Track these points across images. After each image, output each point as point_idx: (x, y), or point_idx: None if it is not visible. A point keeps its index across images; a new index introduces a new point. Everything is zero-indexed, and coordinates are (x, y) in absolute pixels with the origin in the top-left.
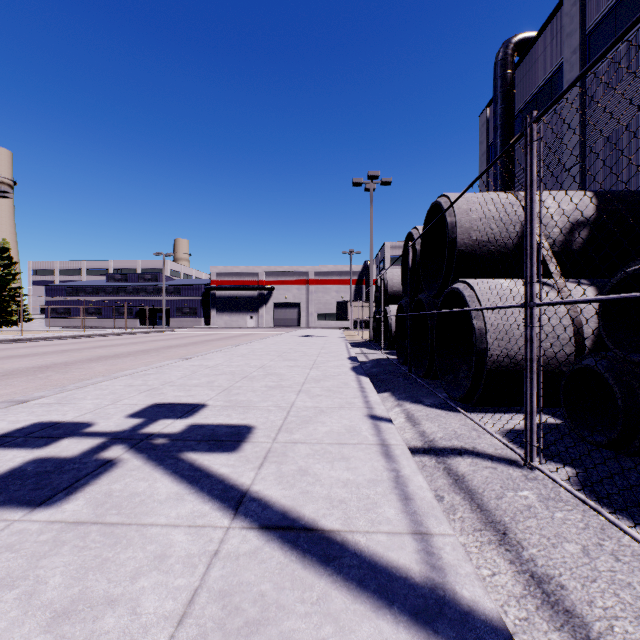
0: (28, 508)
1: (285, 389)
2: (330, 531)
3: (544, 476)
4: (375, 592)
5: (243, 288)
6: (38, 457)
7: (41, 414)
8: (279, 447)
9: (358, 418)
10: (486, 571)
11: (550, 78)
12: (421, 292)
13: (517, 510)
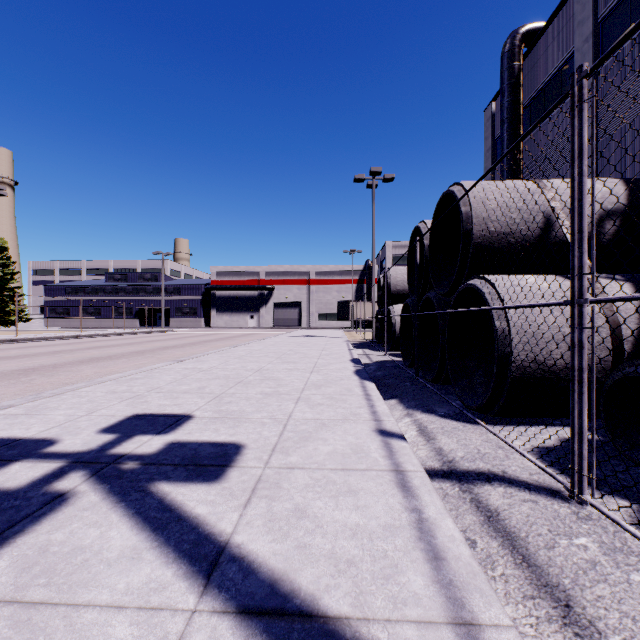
0: None
1: (282, 396)
2: (336, 619)
3: (599, 514)
4: None
5: (243, 288)
6: None
7: (1, 428)
8: (272, 474)
9: (365, 434)
10: None
11: (560, 69)
12: (429, 290)
13: (578, 568)
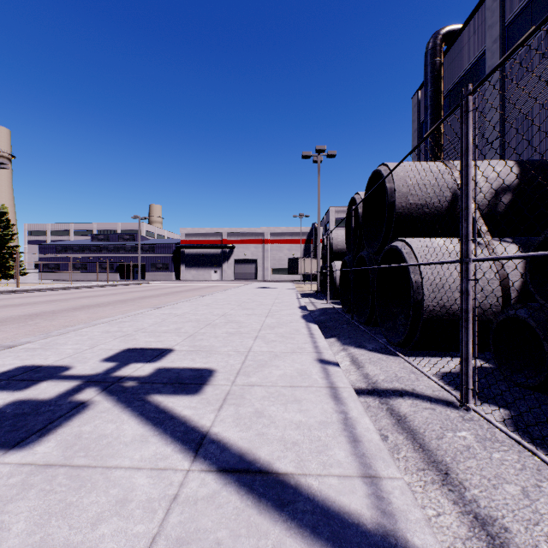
0: (2, 450)
1: (243, 335)
2: (284, 474)
3: (479, 417)
4: (328, 540)
5: (208, 246)
6: (17, 399)
7: (25, 358)
8: (237, 390)
9: (308, 362)
10: (431, 511)
11: (474, 64)
12: (363, 250)
13: (457, 450)
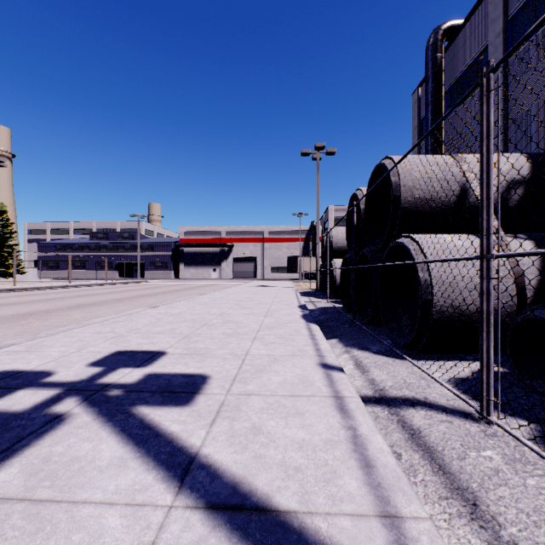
0: None
1: (241, 336)
2: (286, 512)
3: (503, 432)
4: None
5: (207, 245)
6: None
7: (6, 362)
8: (233, 400)
9: (310, 367)
10: None
11: (475, 60)
12: (365, 247)
13: (484, 475)
